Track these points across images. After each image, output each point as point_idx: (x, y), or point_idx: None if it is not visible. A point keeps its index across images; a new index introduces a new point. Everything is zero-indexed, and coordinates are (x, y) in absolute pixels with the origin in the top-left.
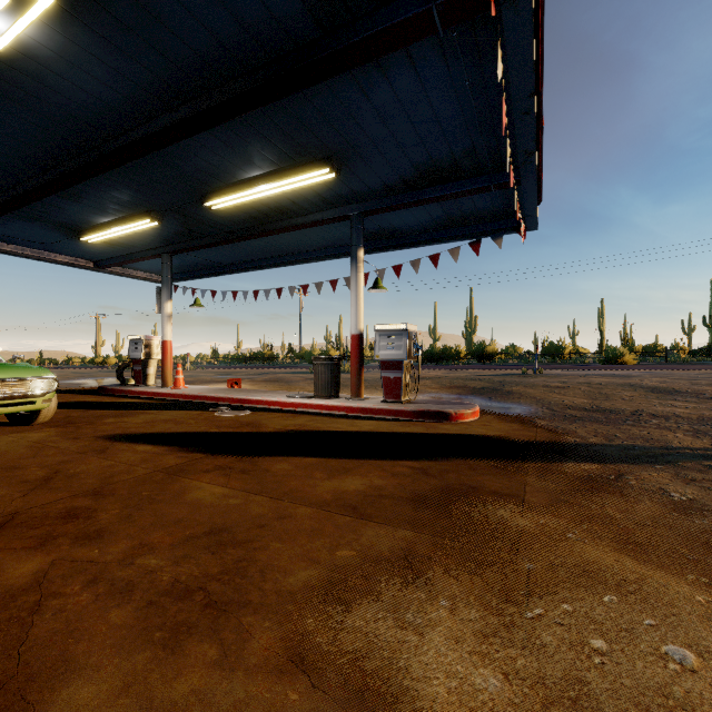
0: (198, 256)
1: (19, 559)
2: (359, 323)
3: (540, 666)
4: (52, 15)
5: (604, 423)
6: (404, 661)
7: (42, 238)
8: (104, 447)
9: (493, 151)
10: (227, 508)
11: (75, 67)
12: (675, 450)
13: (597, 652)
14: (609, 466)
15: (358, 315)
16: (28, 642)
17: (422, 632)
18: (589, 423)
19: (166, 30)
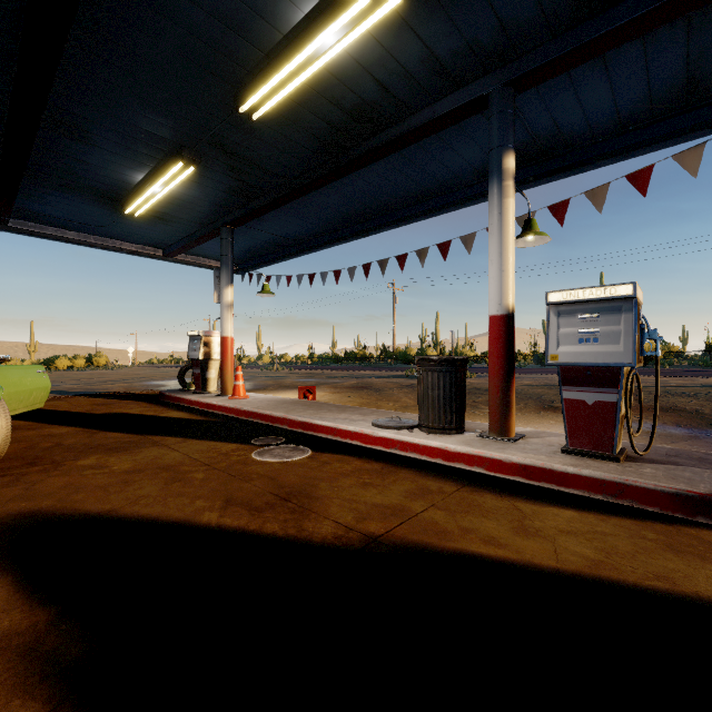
0: (267, 230)
1: None
2: (506, 293)
3: None
4: None
5: None
6: None
7: (95, 219)
8: None
9: None
10: None
11: None
12: None
13: None
14: None
15: (504, 278)
16: None
17: None
18: None
19: None
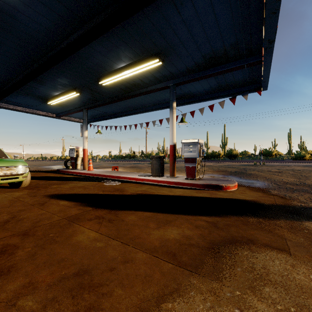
0: (99, 110)
1: None
2: (174, 139)
3: None
4: None
5: None
6: None
7: (32, 103)
8: (44, 202)
9: (247, 44)
10: (94, 249)
11: (27, 7)
12: None
13: None
14: None
15: (173, 135)
16: None
17: None
18: (303, 193)
19: None
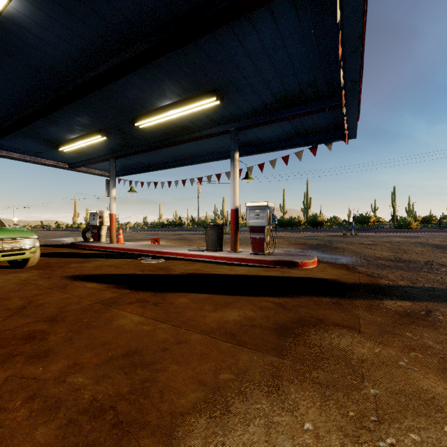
0: (133, 160)
1: None
2: (236, 201)
3: None
4: None
5: (406, 270)
6: None
7: (36, 149)
8: (65, 284)
9: (328, 83)
10: (141, 333)
11: (45, 29)
12: None
13: None
14: (418, 304)
15: (235, 196)
16: None
17: None
18: (395, 270)
19: None
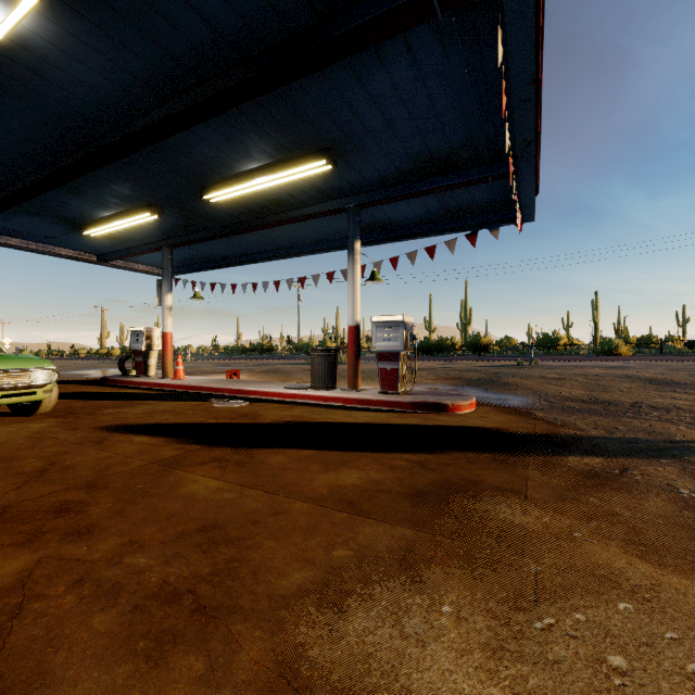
0: (198, 249)
1: (5, 556)
2: (356, 314)
3: (554, 687)
4: (48, 5)
5: (603, 415)
6: (405, 678)
7: (46, 232)
8: (101, 438)
9: (491, 141)
10: (221, 503)
11: (72, 59)
12: (680, 443)
13: (617, 670)
14: (612, 460)
15: (355, 306)
16: (4, 651)
17: (424, 644)
18: (588, 415)
19: (161, 19)
